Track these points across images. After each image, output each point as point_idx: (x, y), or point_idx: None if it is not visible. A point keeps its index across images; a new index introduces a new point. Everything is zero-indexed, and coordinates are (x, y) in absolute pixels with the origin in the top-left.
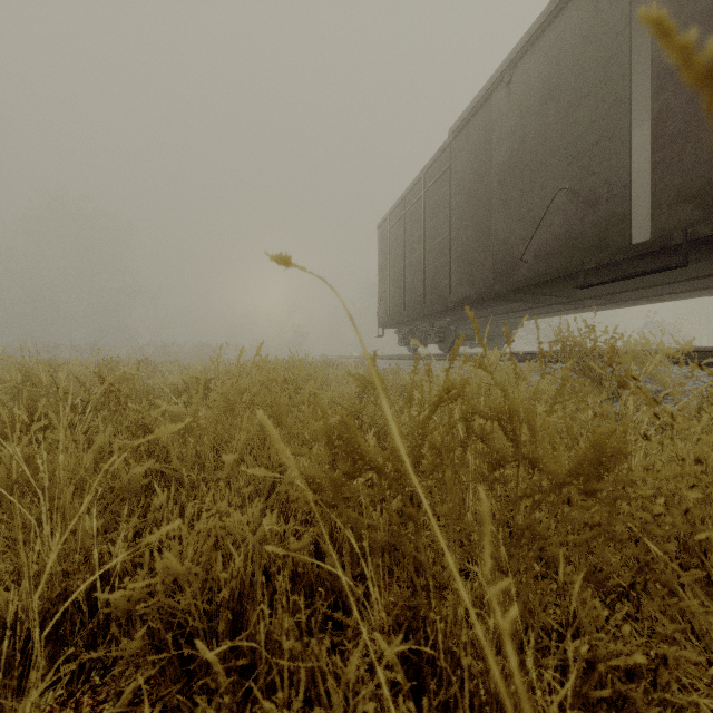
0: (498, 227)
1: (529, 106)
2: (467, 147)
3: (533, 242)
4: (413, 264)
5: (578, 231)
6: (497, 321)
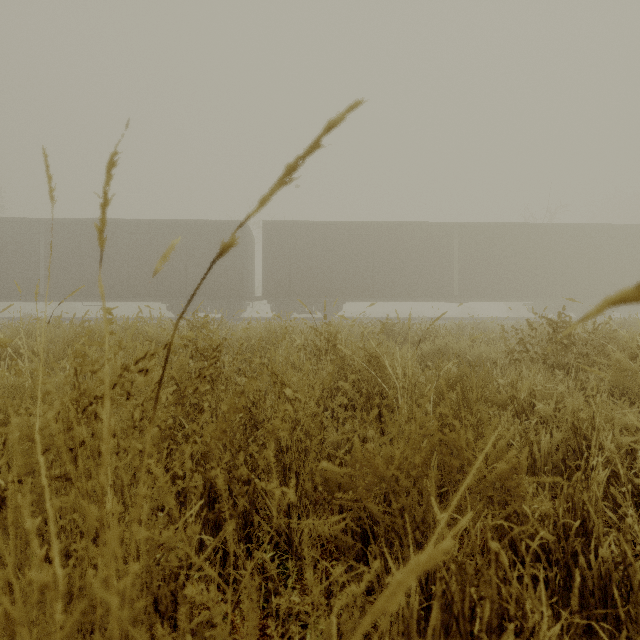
0: None
1: (6, 239)
2: None
3: (8, 283)
4: None
5: (25, 286)
6: None
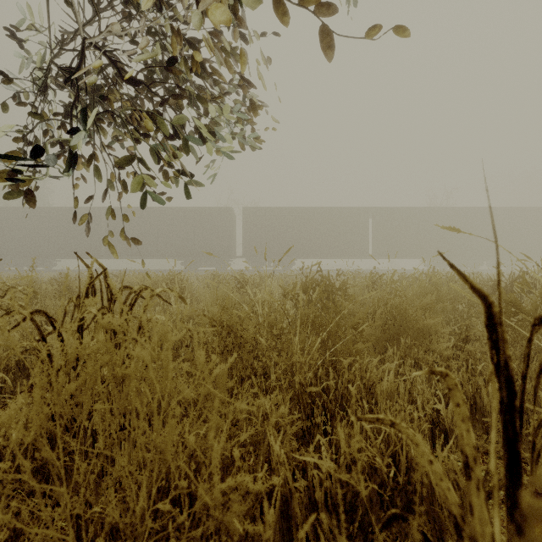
0: (71, 241)
1: None
2: (58, 215)
3: (82, 248)
4: (21, 237)
5: (93, 250)
6: (51, 259)
